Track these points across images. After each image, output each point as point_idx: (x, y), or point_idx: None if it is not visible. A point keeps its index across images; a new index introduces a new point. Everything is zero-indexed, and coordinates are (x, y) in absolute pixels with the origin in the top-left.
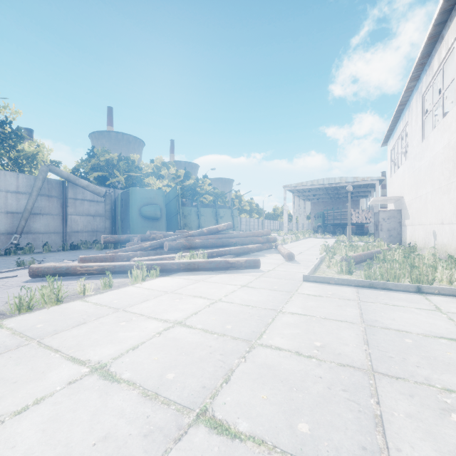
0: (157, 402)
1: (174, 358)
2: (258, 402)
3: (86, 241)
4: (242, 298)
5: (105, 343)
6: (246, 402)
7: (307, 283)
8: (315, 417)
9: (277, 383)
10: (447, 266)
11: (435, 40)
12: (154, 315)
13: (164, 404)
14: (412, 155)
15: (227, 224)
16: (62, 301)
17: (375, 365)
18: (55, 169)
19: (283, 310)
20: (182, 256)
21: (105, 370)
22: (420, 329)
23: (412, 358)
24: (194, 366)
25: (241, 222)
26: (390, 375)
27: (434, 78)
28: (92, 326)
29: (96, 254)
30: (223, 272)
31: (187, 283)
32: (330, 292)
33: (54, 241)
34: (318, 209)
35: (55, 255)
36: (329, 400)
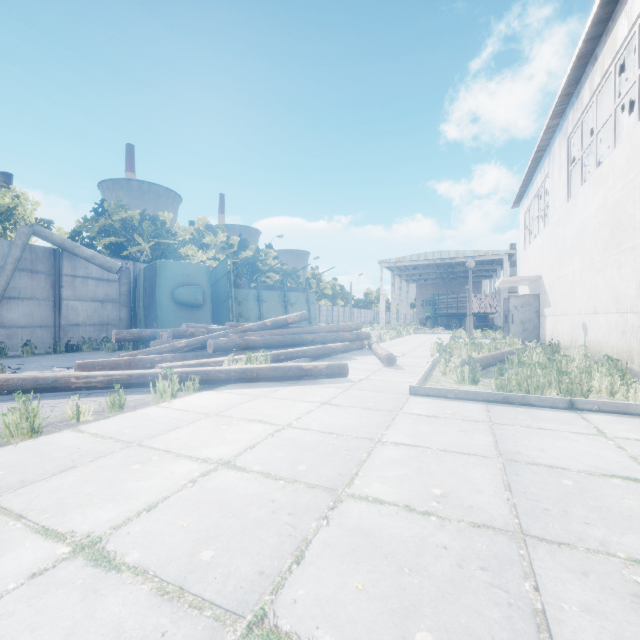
0: (181, 604)
1: (214, 522)
2: (349, 597)
3: (91, 338)
4: (322, 422)
5: (104, 500)
6: (331, 598)
7: (416, 397)
8: (441, 619)
9: (379, 561)
10: (606, 372)
11: (586, 62)
12: (188, 451)
13: (194, 608)
14: (554, 220)
15: (300, 313)
16: (40, 432)
17: (524, 524)
18: (42, 231)
19: (383, 439)
20: (234, 361)
21: (98, 548)
22: (582, 464)
23: (576, 509)
24: (247, 536)
25: (320, 312)
26: (548, 540)
27: (584, 113)
28: (86, 472)
29: (105, 357)
30: (294, 383)
31: (241, 400)
32: (449, 410)
33: (41, 340)
34: (427, 294)
35: (42, 360)
36: (461, 588)
